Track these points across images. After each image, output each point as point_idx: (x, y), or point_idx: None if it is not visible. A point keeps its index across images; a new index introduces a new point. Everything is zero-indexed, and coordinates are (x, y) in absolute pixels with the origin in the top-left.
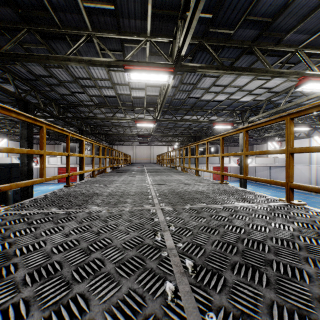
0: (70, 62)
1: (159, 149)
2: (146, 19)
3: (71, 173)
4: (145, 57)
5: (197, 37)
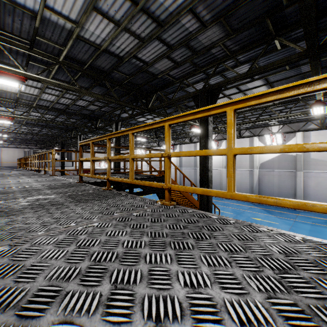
0: None
1: None
2: None
3: (173, 185)
4: None
5: None
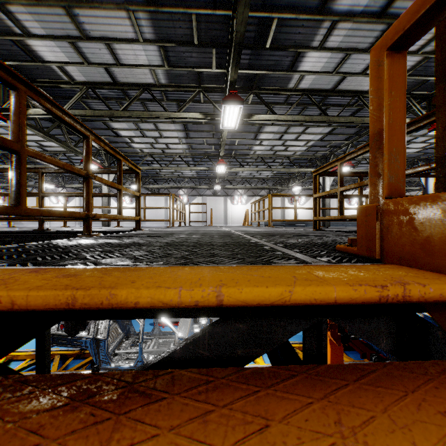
0: None
1: None
2: None
3: None
4: None
5: None
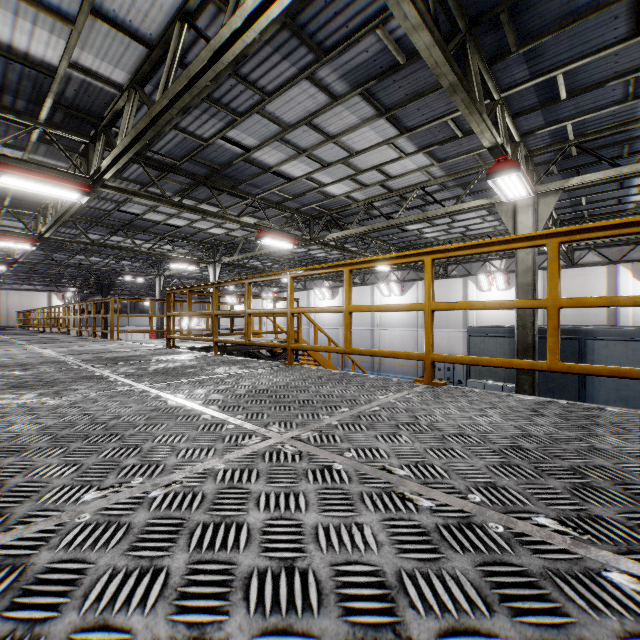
0: None
1: (26, 298)
2: (5, 199)
3: None
4: (2, 211)
5: None
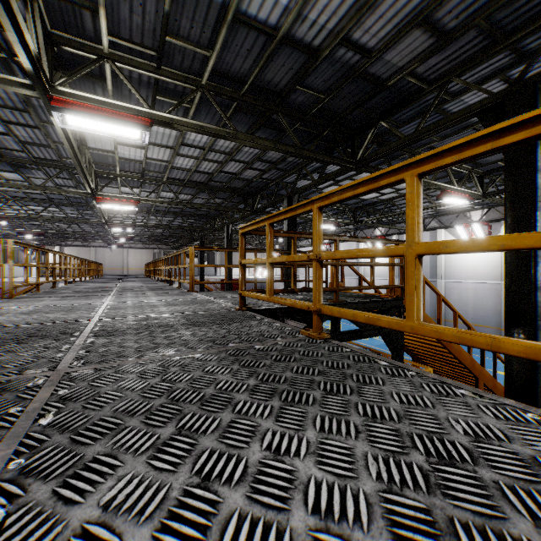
0: None
1: None
2: None
3: None
4: None
5: None
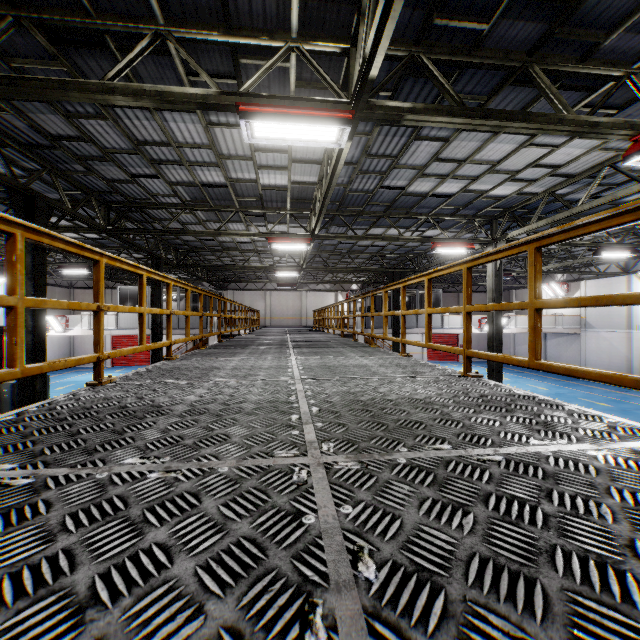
0: (115, 95)
1: (318, 299)
2: None
3: (108, 352)
4: (288, 93)
5: (404, 41)
